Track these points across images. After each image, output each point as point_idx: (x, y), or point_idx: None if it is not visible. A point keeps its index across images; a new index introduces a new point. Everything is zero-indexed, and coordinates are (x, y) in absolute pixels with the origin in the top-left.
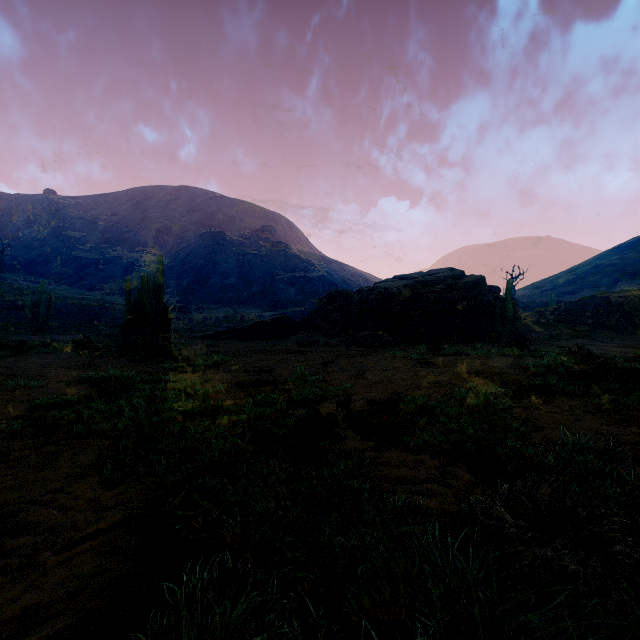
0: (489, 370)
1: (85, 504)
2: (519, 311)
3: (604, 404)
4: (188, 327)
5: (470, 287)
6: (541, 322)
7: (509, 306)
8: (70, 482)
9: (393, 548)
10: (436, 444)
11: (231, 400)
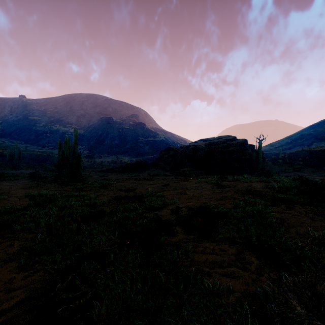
0: (253, 189)
1: (2, 285)
2: (264, 157)
3: None
4: (93, 166)
5: (239, 145)
6: (275, 163)
7: (260, 155)
8: None
9: None
10: (232, 237)
11: (110, 207)
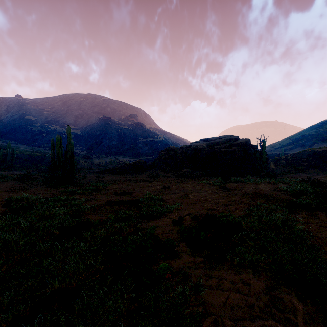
0: (262, 192)
1: None
2: (268, 158)
3: None
4: (90, 167)
5: (242, 145)
6: (278, 164)
7: (264, 155)
8: None
9: None
10: (254, 260)
11: (100, 215)
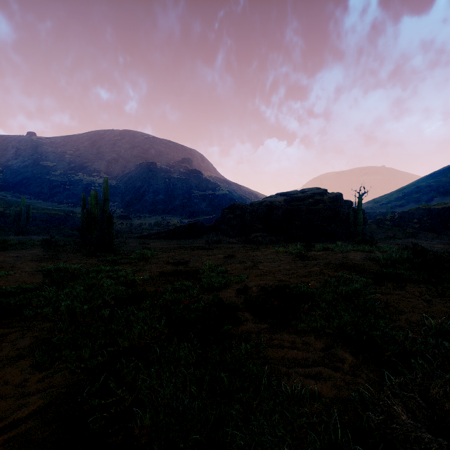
0: (350, 262)
1: (12, 389)
2: (366, 218)
3: (447, 290)
4: (129, 230)
5: (331, 201)
6: (381, 226)
7: (360, 215)
8: (5, 365)
9: (294, 444)
10: (319, 326)
11: (154, 287)
